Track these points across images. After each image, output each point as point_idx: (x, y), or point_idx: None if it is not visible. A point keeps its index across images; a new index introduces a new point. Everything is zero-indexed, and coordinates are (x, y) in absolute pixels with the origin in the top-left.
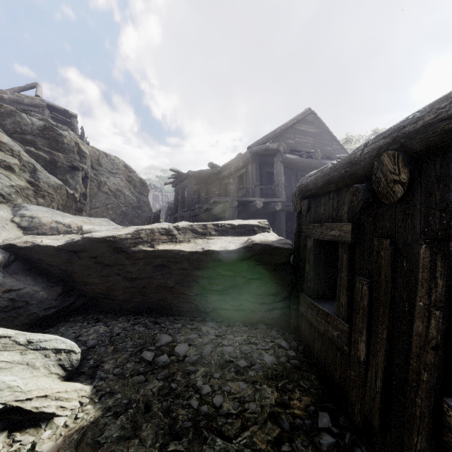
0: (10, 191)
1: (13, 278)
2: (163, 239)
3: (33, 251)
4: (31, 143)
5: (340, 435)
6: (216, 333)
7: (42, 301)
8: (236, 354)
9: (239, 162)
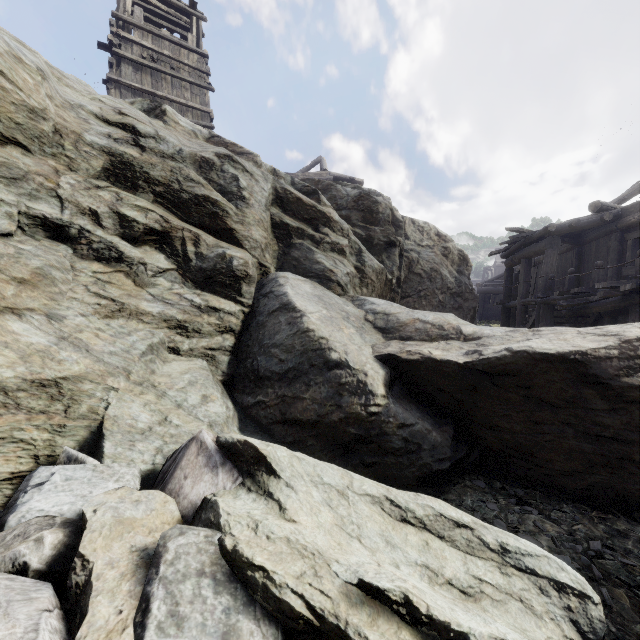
0: (346, 281)
1: (400, 406)
2: None
3: (421, 366)
4: (346, 220)
5: None
6: None
7: (434, 447)
8: None
9: None
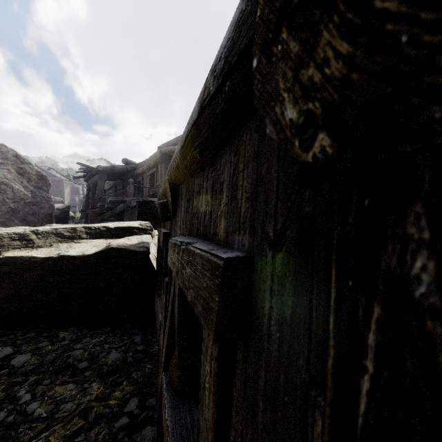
0: None
1: None
2: (15, 245)
3: None
4: None
5: (141, 415)
6: (73, 338)
7: None
8: (83, 357)
9: (151, 161)
